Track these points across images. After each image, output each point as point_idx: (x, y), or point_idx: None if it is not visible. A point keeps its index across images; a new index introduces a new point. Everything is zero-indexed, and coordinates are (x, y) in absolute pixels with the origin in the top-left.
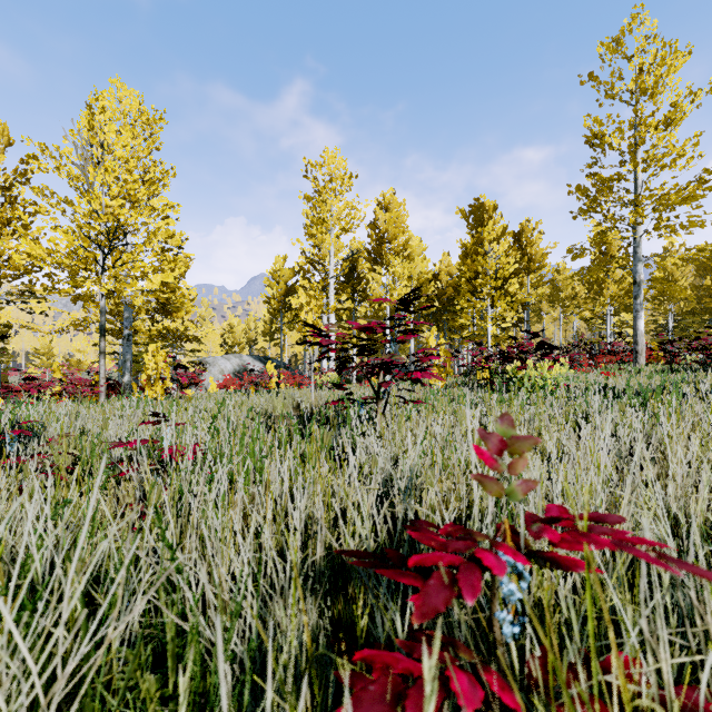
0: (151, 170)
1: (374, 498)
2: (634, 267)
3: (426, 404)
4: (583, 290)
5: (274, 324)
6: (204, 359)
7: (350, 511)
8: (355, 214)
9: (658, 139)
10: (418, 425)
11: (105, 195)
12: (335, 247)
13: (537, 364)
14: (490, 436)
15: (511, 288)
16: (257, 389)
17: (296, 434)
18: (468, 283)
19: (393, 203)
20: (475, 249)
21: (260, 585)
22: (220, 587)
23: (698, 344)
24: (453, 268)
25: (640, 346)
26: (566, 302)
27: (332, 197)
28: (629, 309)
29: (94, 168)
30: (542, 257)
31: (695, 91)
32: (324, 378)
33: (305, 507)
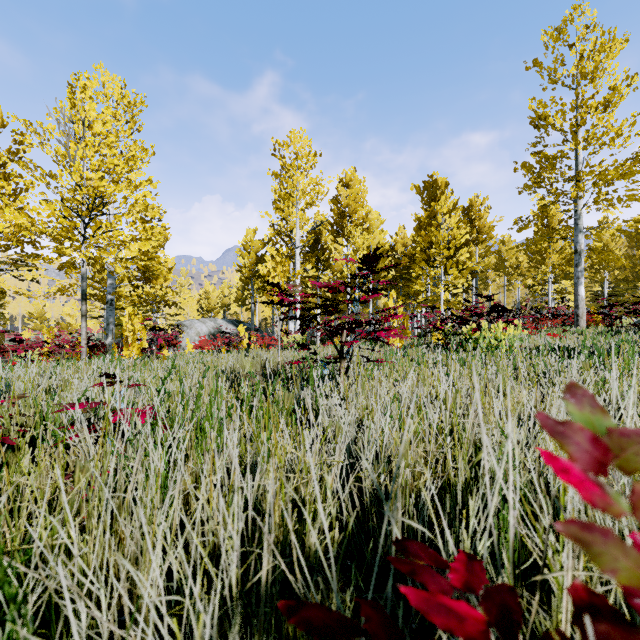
0: (132, 149)
1: (338, 471)
2: (575, 237)
3: (387, 363)
4: (526, 260)
5: (245, 291)
6: (182, 323)
7: (312, 485)
8: (319, 189)
9: (598, 119)
10: (380, 384)
11: (87, 169)
12: (301, 220)
13: (492, 325)
14: (567, 432)
15: (462, 257)
16: (229, 350)
17: (258, 394)
18: (423, 252)
19: (353, 180)
20: (429, 222)
21: (184, 617)
22: (141, 604)
23: (637, 307)
24: (408, 240)
25: (580, 310)
26: (511, 270)
27: (297, 174)
28: (568, 277)
29: (74, 143)
30: (489, 229)
31: (632, 76)
32: (290, 340)
33: (257, 488)
